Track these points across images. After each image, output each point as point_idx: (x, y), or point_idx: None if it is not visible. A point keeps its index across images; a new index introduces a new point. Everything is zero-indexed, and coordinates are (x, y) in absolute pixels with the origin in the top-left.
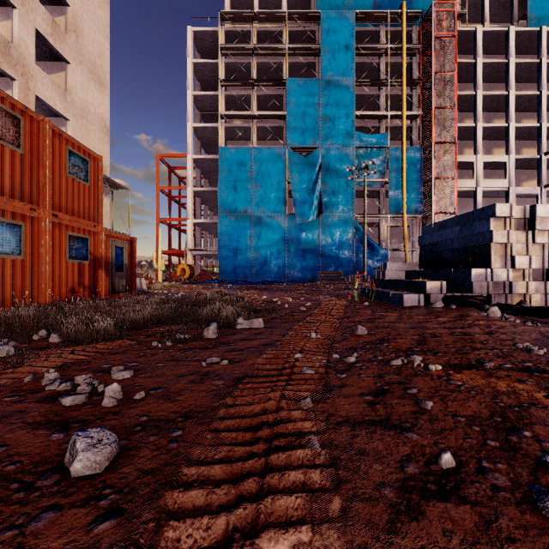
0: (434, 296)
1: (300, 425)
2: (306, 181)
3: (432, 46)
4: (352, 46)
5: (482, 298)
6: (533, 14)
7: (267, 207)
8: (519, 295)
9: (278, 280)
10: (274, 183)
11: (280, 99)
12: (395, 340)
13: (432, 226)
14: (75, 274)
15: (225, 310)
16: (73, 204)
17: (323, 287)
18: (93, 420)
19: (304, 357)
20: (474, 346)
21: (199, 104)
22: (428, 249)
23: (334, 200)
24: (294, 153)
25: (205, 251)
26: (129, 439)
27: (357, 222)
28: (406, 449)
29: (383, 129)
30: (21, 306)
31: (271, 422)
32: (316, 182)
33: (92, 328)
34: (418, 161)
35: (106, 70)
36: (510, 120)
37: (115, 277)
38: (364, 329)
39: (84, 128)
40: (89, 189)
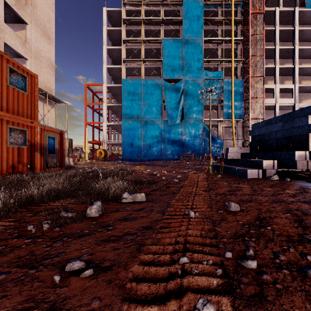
0: (269, 171)
1: None
2: (174, 99)
3: (249, 19)
4: (201, 19)
5: (309, 173)
6: (308, 1)
7: (150, 115)
8: None
9: (157, 159)
10: (155, 100)
11: (159, 51)
12: (273, 221)
13: (260, 123)
14: (15, 155)
15: (114, 185)
16: (13, 106)
17: (185, 163)
18: None
19: (191, 261)
20: None
21: (110, 54)
22: (257, 138)
23: (190, 111)
24: (167, 82)
25: (114, 141)
26: None
27: (204, 124)
28: None
29: (220, 69)
30: None
31: None
32: (180, 100)
33: None
34: (241, 88)
35: (52, 31)
36: (295, 63)
37: (48, 157)
38: (237, 206)
39: (38, 65)
40: (27, 96)
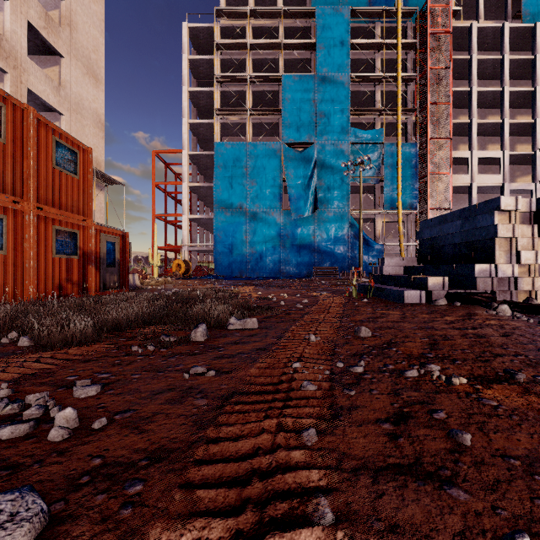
0: (436, 293)
1: (304, 477)
2: (302, 177)
3: (427, 42)
4: (347, 42)
5: (488, 296)
6: (527, 10)
7: (262, 202)
8: (524, 292)
9: (273, 276)
10: (269, 178)
11: (276, 96)
12: (403, 344)
13: (432, 220)
14: (62, 270)
15: (216, 309)
16: (60, 197)
17: (319, 283)
18: (28, 465)
19: (303, 366)
20: (494, 351)
21: (195, 100)
22: (427, 244)
23: (329, 196)
24: (290, 148)
25: (201, 247)
26: (68, 500)
27: (352, 218)
28: (455, 519)
29: (378, 125)
30: (0, 304)
31: (264, 469)
32: (311, 178)
33: (67, 331)
34: (413, 157)
35: (101, 65)
36: (505, 116)
37: (106, 273)
38: (369, 331)
39: (78, 122)
40: (78, 181)
